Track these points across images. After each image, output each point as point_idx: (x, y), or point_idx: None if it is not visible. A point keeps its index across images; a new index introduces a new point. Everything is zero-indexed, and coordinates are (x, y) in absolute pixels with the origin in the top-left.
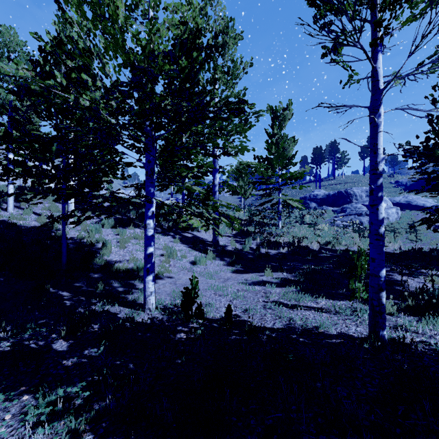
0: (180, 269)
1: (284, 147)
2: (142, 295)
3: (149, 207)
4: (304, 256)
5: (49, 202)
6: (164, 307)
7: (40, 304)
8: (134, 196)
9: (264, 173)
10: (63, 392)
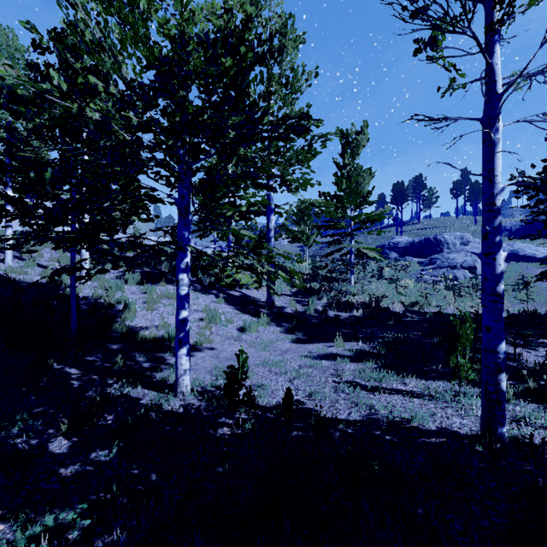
0: (225, 338)
1: (357, 181)
2: (174, 373)
3: (183, 257)
4: (384, 321)
5: (58, 251)
6: (202, 390)
7: (39, 385)
8: (161, 242)
9: (332, 215)
10: (54, 519)
